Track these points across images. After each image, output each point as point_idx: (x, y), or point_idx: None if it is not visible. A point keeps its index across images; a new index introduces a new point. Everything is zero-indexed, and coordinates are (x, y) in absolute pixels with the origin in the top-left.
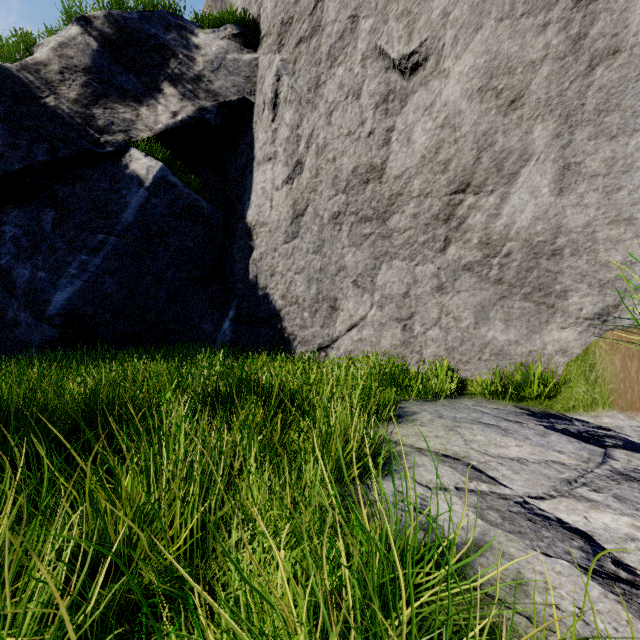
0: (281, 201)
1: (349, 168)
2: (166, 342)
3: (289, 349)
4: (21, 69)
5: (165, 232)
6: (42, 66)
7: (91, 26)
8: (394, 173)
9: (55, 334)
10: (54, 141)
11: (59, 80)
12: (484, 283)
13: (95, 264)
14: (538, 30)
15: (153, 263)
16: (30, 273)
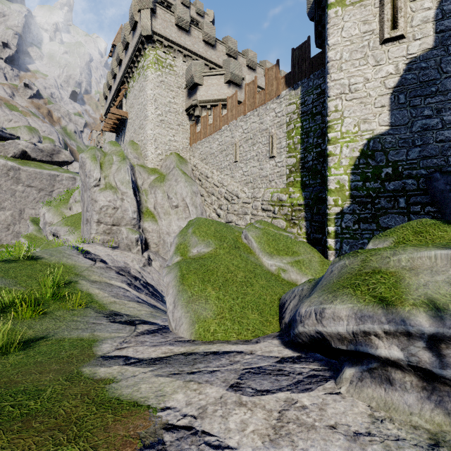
0: None
1: None
2: None
3: None
4: None
5: None
6: None
7: None
8: None
9: None
10: None
11: None
12: (12, 236)
13: None
14: (17, 214)
15: None
16: None
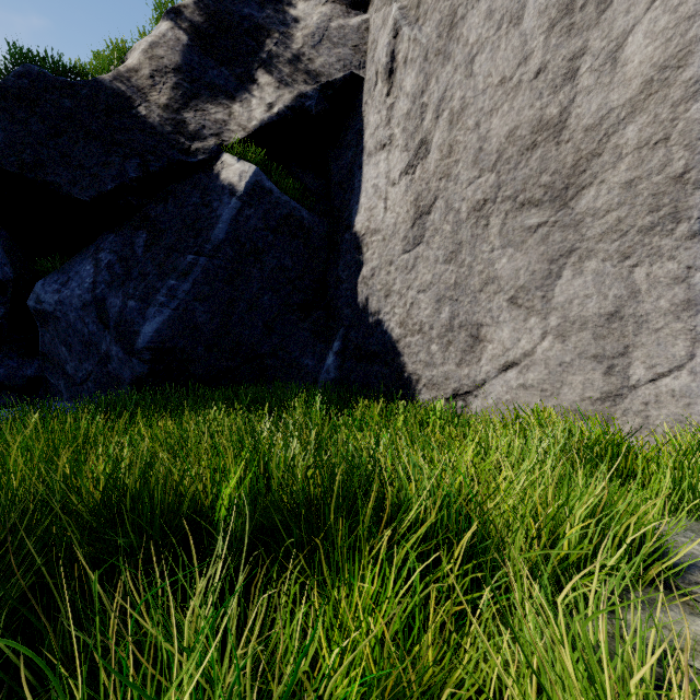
0: (398, 199)
1: (501, 133)
2: (262, 379)
3: (410, 393)
4: (114, 79)
5: (260, 249)
6: (133, 73)
7: (181, 18)
8: (584, 123)
9: (145, 370)
10: (145, 154)
11: (150, 85)
12: None
13: (184, 290)
14: None
15: (247, 287)
16: (121, 302)
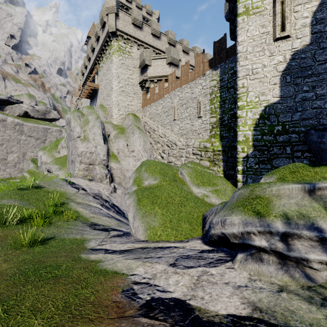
0: None
1: (1, 158)
2: None
3: None
4: None
5: None
6: None
7: None
8: (8, 160)
9: None
10: None
11: None
12: (18, 171)
13: None
14: (21, 155)
15: None
16: None
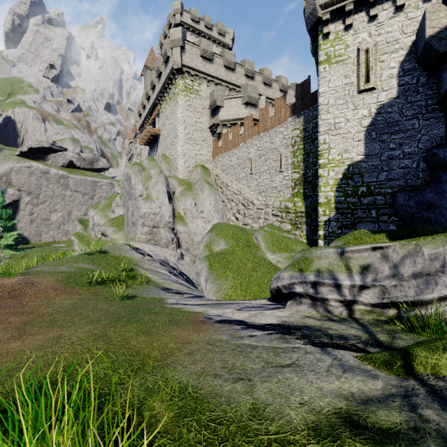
0: (27, 218)
1: (44, 217)
2: None
3: (31, 242)
4: None
5: None
6: None
7: None
8: (52, 220)
9: None
10: None
11: None
12: (62, 234)
13: None
14: (66, 215)
15: None
16: None
